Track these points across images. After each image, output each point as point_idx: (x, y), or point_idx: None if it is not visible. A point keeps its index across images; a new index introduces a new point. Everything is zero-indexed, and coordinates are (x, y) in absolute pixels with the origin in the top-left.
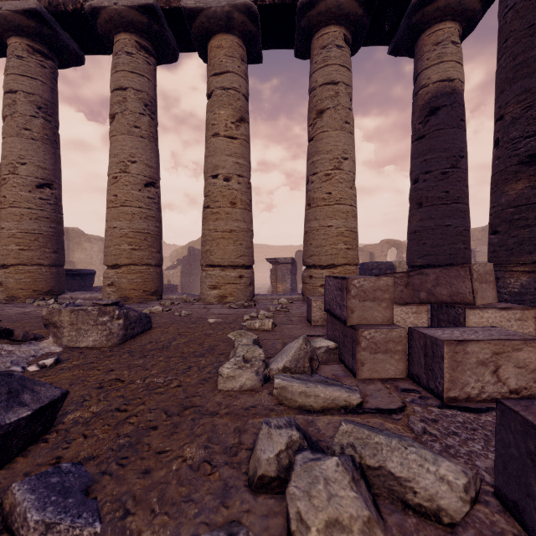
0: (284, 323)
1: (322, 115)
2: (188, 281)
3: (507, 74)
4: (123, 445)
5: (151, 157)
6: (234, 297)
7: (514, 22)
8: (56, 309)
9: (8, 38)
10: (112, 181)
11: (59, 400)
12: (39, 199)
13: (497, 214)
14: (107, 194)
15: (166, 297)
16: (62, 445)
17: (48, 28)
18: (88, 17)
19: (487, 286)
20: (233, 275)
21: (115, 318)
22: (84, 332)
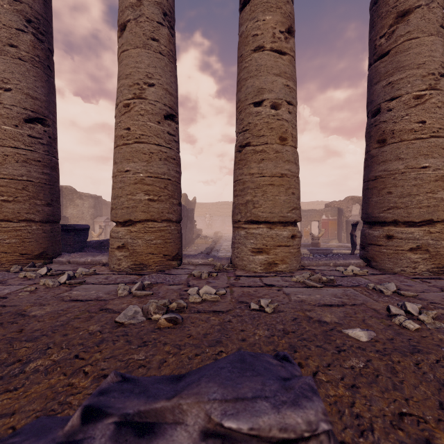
0: None
1: (405, 19)
2: None
3: None
4: None
5: (170, 81)
6: (286, 264)
7: None
8: None
9: None
10: (123, 110)
11: None
12: (28, 137)
13: None
14: (116, 128)
15: (186, 261)
16: None
17: None
18: None
19: None
20: (285, 234)
21: None
22: None
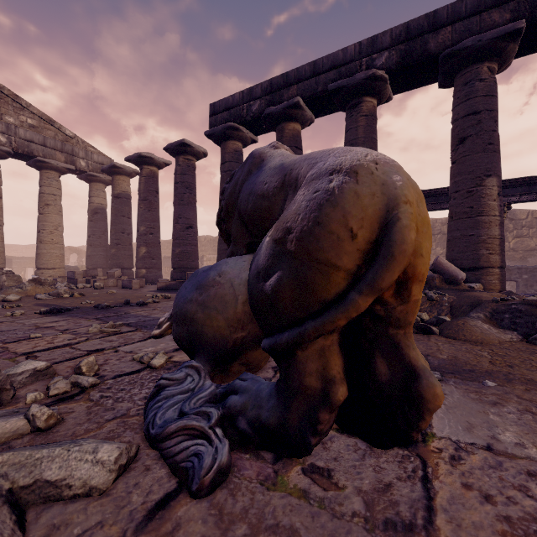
0: None
1: (48, 206)
2: None
3: (112, 222)
4: None
5: None
6: None
7: (113, 211)
8: None
9: None
10: None
11: None
12: None
13: (110, 256)
14: None
15: None
16: None
17: None
18: None
19: (101, 273)
20: None
21: None
22: None
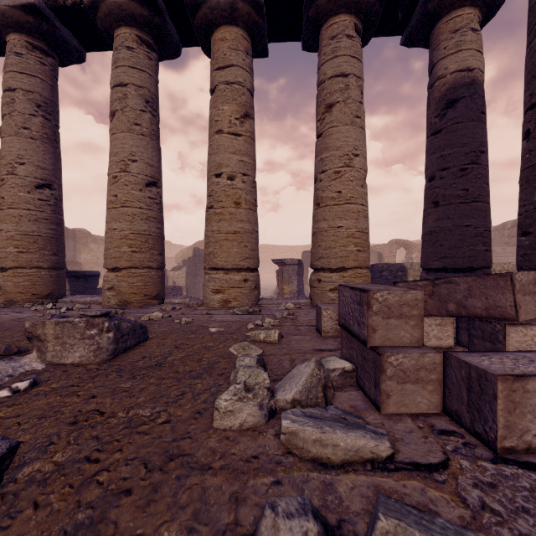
0: (291, 333)
1: (331, 110)
2: (194, 282)
3: None
4: (81, 524)
5: (152, 155)
6: (238, 302)
7: None
8: (40, 321)
9: (7, 35)
10: (112, 181)
11: (5, 457)
12: (38, 200)
13: (529, 214)
14: (107, 195)
15: (168, 301)
16: (2, 521)
17: (48, 23)
18: (88, 11)
19: (530, 299)
20: (237, 278)
21: (104, 331)
22: (69, 346)
